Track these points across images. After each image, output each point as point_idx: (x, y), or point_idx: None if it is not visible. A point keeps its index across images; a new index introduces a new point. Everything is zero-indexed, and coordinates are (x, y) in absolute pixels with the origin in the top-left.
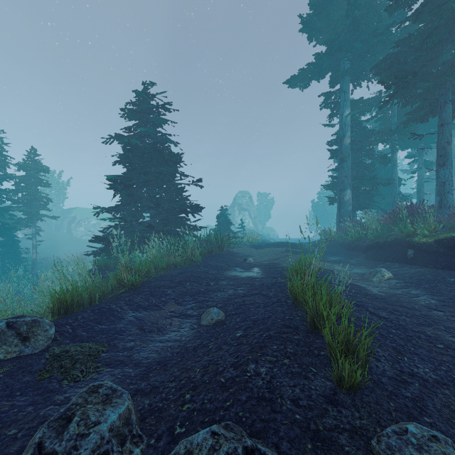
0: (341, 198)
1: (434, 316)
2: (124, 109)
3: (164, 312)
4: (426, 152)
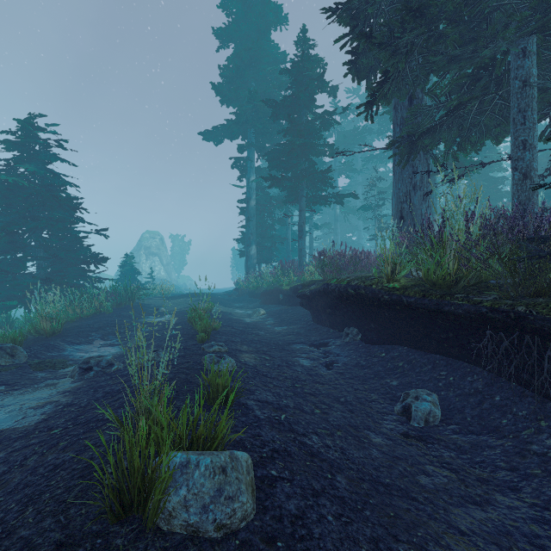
0: (248, 253)
1: (265, 327)
2: (3, 142)
3: (95, 345)
4: (324, 212)
